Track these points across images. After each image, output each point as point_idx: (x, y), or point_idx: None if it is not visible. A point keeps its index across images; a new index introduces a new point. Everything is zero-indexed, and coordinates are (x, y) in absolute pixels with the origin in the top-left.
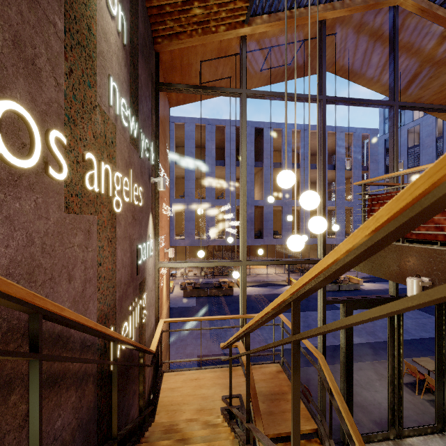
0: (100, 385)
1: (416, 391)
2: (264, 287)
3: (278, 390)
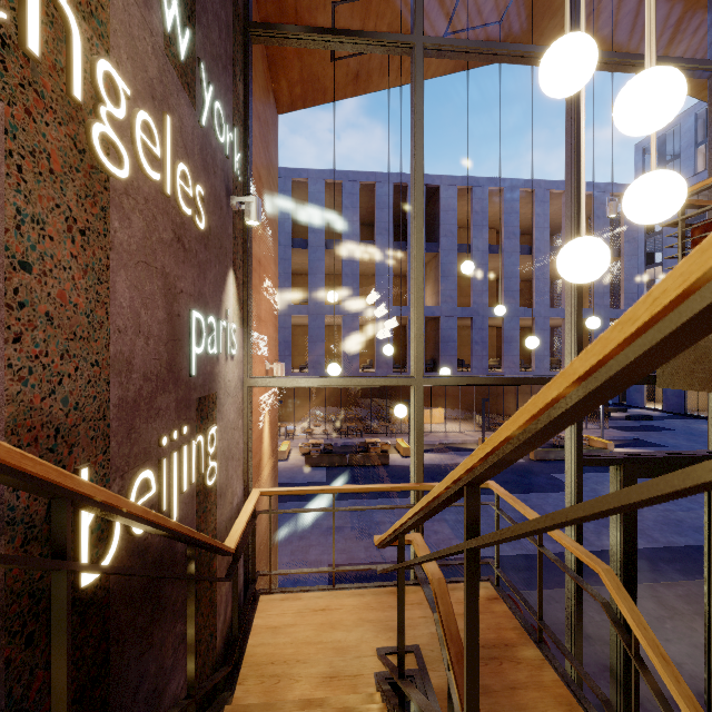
0: (26, 633)
1: None
2: (441, 453)
3: (495, 638)
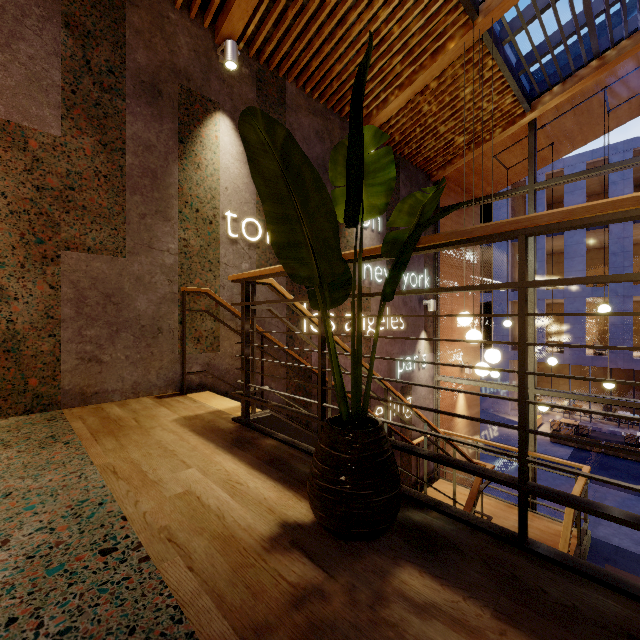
0: None
1: None
2: None
3: (550, 544)
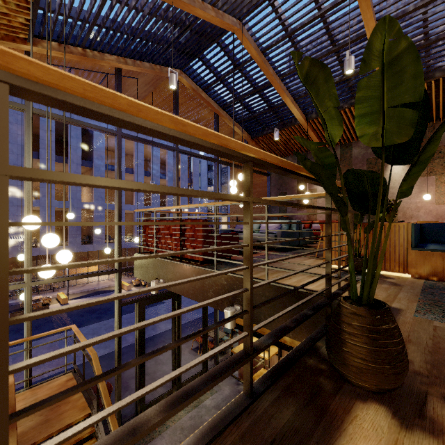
0: None
1: (198, 352)
2: (92, 296)
3: None
